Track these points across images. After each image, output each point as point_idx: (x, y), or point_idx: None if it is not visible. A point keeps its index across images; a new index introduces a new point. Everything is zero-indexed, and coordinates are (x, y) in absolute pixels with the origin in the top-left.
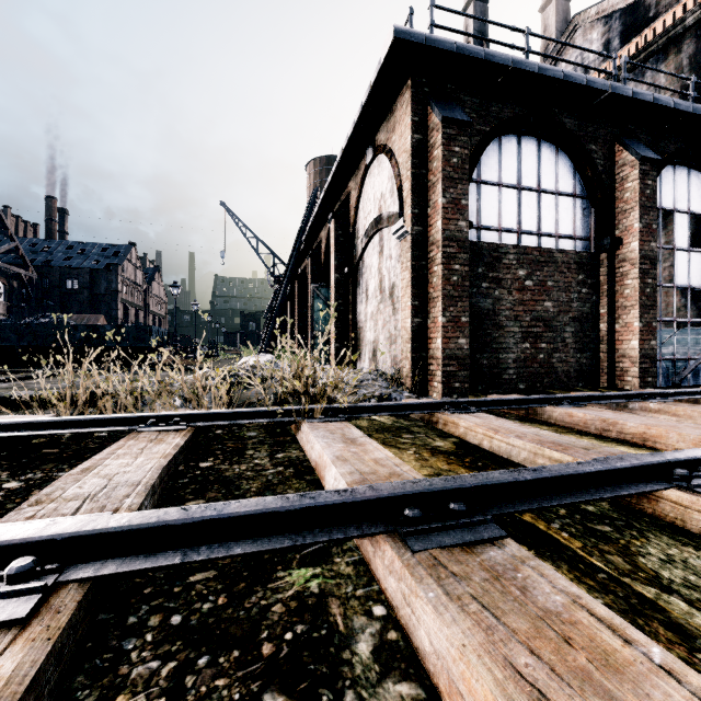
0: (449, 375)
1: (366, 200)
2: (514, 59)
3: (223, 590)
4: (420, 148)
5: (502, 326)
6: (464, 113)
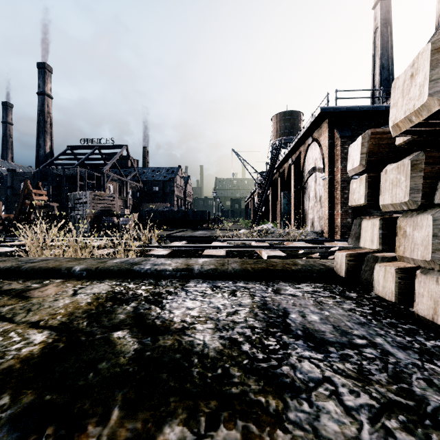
0: (343, 232)
1: (308, 158)
2: (373, 107)
3: (291, 256)
4: (331, 145)
5: (370, 213)
6: (350, 131)
